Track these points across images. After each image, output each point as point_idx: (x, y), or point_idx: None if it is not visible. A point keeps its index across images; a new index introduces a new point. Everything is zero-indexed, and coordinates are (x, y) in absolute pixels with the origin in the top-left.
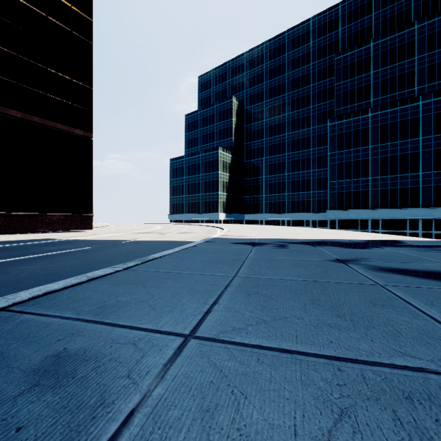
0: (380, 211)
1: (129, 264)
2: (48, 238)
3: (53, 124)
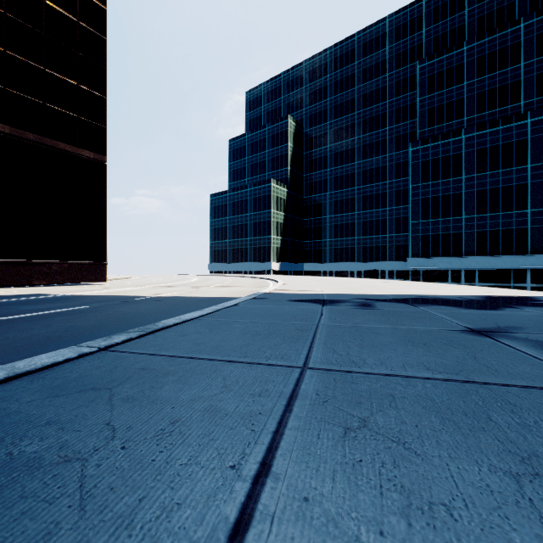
0: (477, 259)
1: (115, 340)
2: (40, 292)
3: (53, 143)
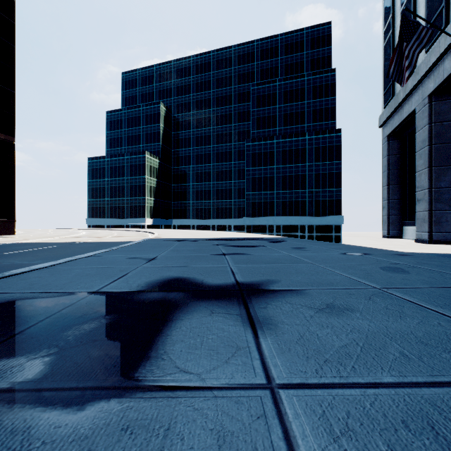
0: (282, 218)
1: (115, 248)
2: None
3: None
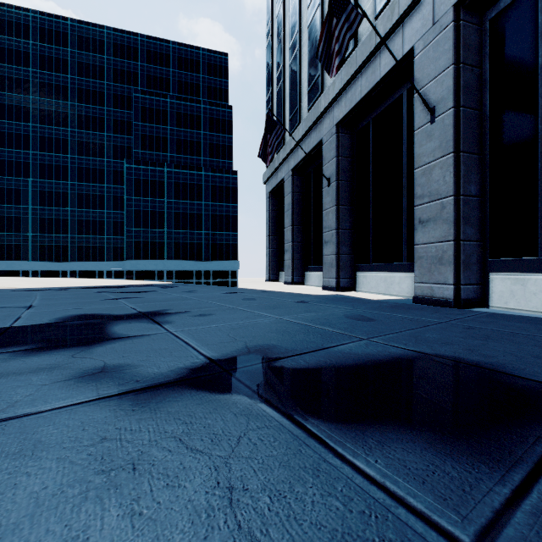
0: (174, 262)
1: None
2: None
3: None
